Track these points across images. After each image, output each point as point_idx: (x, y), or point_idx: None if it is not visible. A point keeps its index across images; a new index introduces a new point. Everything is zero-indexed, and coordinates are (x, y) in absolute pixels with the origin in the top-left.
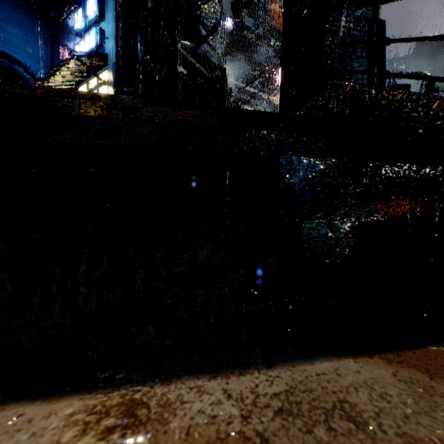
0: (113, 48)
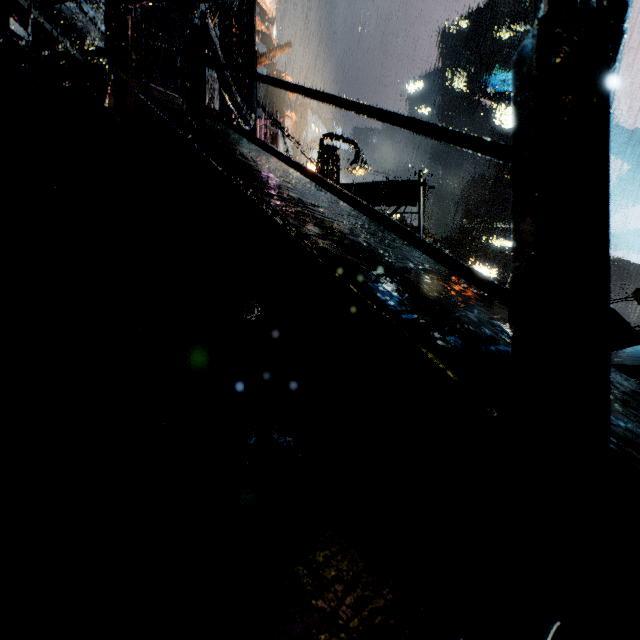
0: None
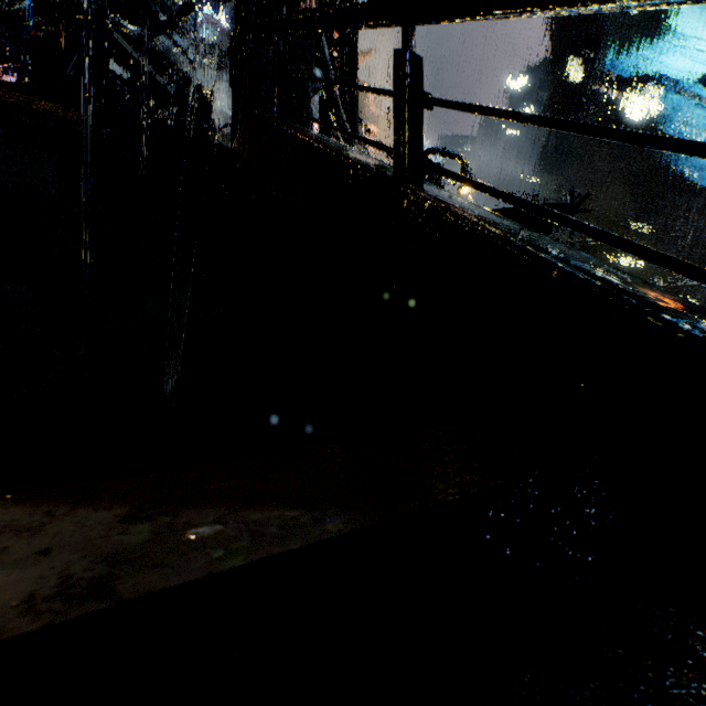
0: None
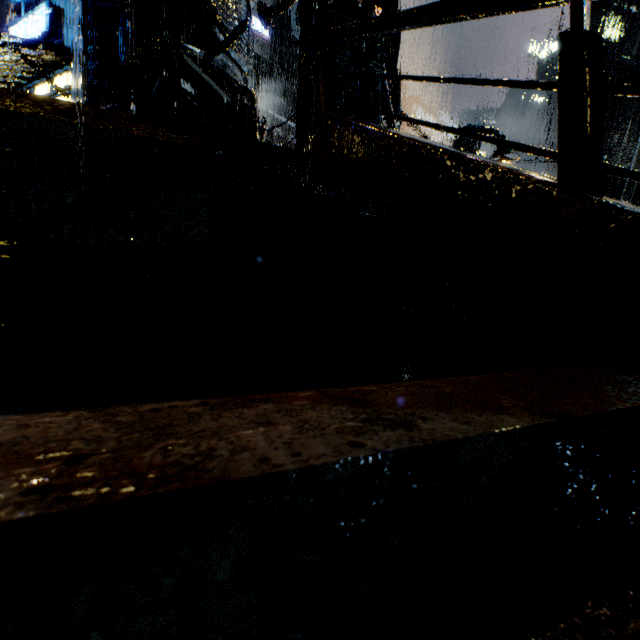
0: (76, 39)
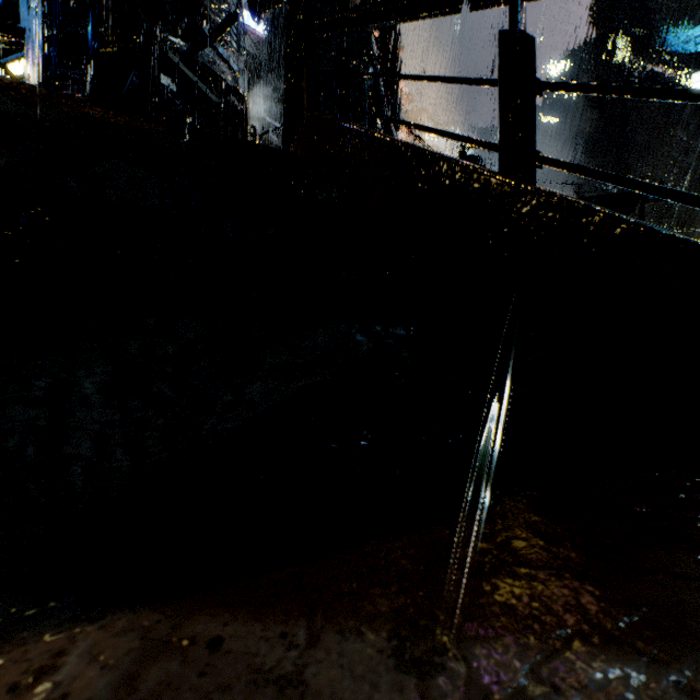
0: (35, 21)
